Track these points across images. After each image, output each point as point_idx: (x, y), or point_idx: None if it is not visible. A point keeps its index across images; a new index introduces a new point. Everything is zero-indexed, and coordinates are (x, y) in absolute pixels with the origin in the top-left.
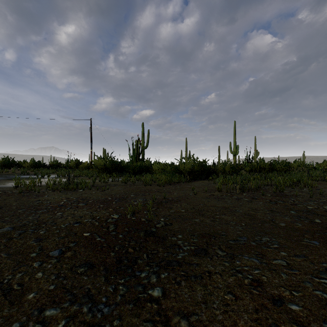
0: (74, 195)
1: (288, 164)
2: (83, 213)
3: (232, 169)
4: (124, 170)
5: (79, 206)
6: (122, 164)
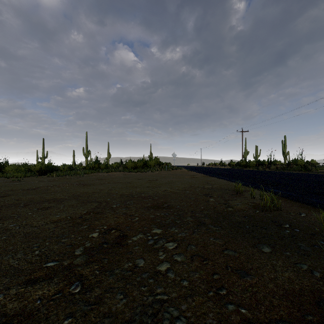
0: None
1: (112, 164)
2: None
3: (69, 168)
4: None
5: None
6: None
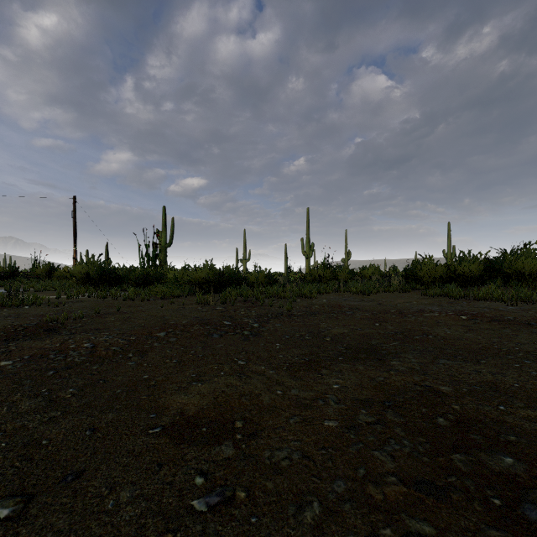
0: (10, 311)
1: (361, 271)
2: (3, 323)
3: (268, 278)
4: (123, 281)
5: (5, 319)
6: (122, 271)
